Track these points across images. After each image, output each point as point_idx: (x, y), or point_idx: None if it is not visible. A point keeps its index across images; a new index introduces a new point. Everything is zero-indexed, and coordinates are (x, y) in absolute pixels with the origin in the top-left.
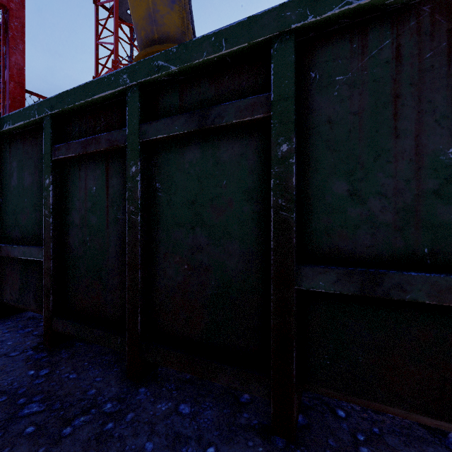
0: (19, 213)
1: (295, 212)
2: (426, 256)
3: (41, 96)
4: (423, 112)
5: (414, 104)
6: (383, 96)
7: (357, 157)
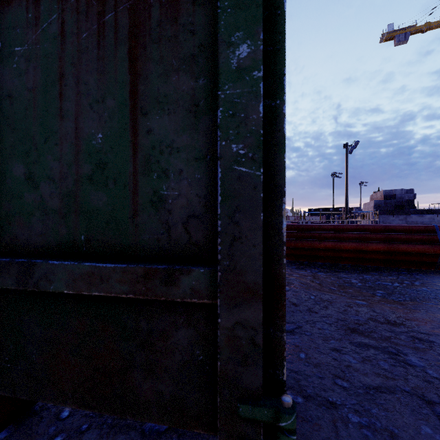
0: None
1: None
2: (83, 243)
3: None
4: (81, 94)
5: (75, 85)
6: (52, 73)
7: (32, 138)
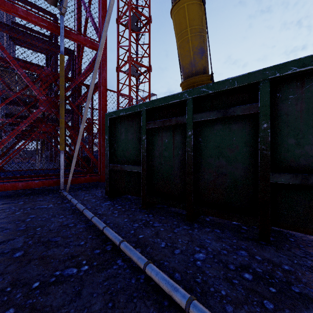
0: (125, 151)
1: (270, 151)
2: None
3: (111, 90)
4: None
5: None
6: (312, 104)
7: (299, 129)
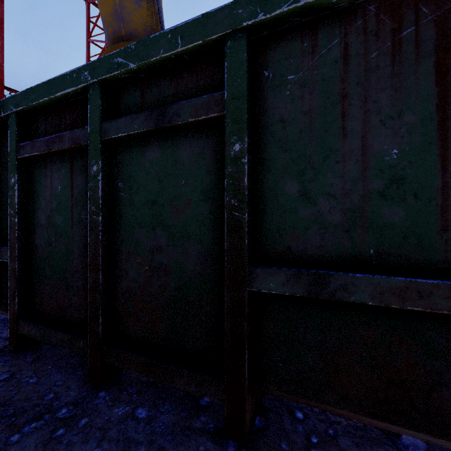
0: None
1: (248, 212)
2: (371, 257)
3: None
4: (369, 112)
5: (361, 104)
6: (332, 96)
7: (308, 157)
